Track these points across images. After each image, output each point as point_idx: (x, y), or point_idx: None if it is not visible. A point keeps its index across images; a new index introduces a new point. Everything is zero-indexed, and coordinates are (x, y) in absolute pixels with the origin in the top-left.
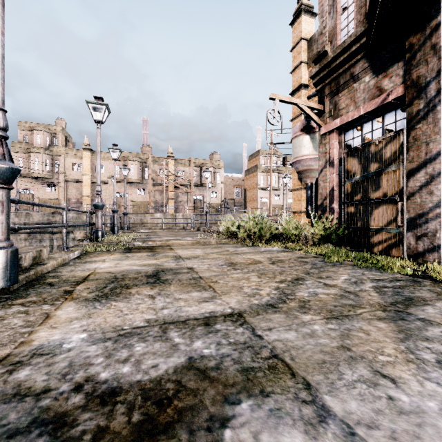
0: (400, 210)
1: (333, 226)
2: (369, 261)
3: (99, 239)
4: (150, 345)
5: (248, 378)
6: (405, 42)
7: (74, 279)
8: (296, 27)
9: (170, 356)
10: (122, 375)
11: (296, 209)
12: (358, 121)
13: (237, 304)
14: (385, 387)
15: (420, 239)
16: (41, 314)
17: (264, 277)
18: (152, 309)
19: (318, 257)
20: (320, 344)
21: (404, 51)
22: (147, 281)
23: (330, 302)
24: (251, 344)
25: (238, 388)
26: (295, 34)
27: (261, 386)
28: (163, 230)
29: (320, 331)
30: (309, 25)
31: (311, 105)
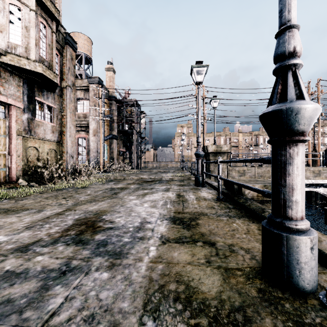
0: None
1: None
2: None
3: None
4: None
5: None
6: None
7: None
8: None
9: None
10: None
11: None
12: None
13: None
14: None
15: None
16: None
17: None
18: None
19: None
20: None
21: None
22: None
23: None
24: None
25: None
26: None
27: None
28: None
29: None
30: None
31: None
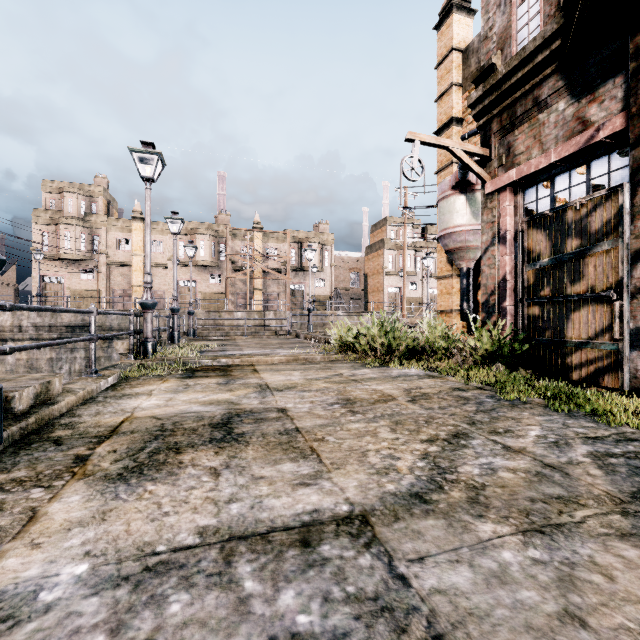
0: (617, 315)
1: (505, 338)
2: (571, 400)
3: (149, 354)
4: (199, 599)
5: None
6: (627, 44)
7: (96, 431)
8: (444, 33)
9: (233, 634)
10: None
11: (444, 307)
12: (545, 172)
13: (359, 492)
14: None
15: None
16: (24, 511)
17: (401, 430)
18: (213, 501)
19: (484, 390)
20: (523, 607)
21: (625, 59)
22: (211, 437)
23: (521, 489)
24: (387, 601)
25: None
26: (443, 42)
27: None
28: (245, 336)
29: (517, 566)
30: (464, 29)
31: (469, 149)
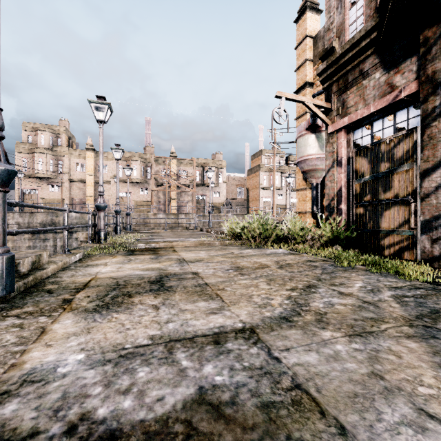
0: (413, 212)
1: (341, 228)
2: (382, 266)
3: (102, 240)
4: (155, 370)
5: (270, 418)
6: (419, 36)
7: (74, 285)
8: (301, 25)
9: (178, 385)
10: (123, 411)
11: (301, 209)
12: (367, 119)
13: (248, 316)
14: (436, 432)
15: (436, 242)
16: (37, 328)
17: (273, 284)
18: (157, 322)
19: (327, 261)
20: (348, 371)
21: (417, 45)
22: (150, 288)
23: (349, 314)
24: (268, 369)
25: (260, 432)
26: (300, 31)
27: (286, 430)
28: (166, 230)
29: (344, 352)
30: (314, 22)
31: (318, 103)
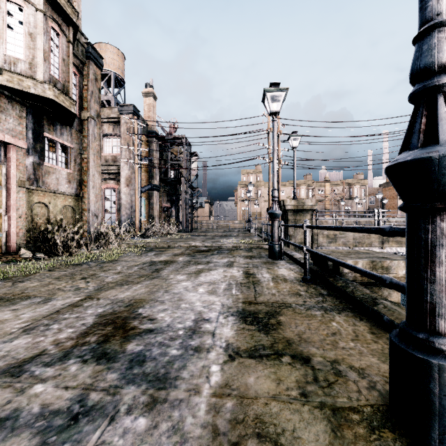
0: None
1: None
2: None
3: None
4: None
5: None
6: None
7: None
8: None
9: None
10: None
11: None
12: None
13: None
14: None
15: None
16: None
17: None
18: None
19: None
20: None
21: None
22: None
23: None
24: None
25: None
26: None
27: None
28: None
29: None
30: None
31: None
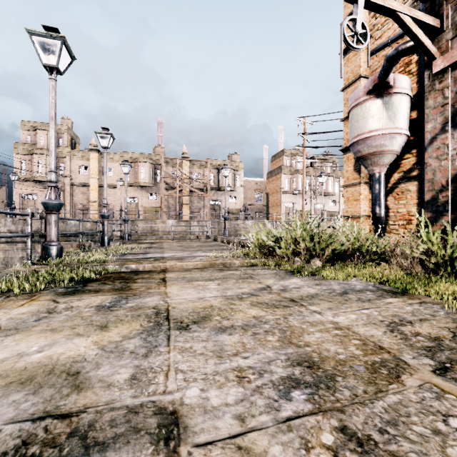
0: None
1: None
2: None
3: (52, 259)
4: None
5: None
6: None
7: None
8: None
9: None
10: None
11: (351, 213)
12: None
13: None
14: None
15: None
16: None
17: None
18: None
19: None
20: None
21: None
22: None
23: None
24: None
25: None
26: None
27: None
28: (172, 240)
29: None
30: None
31: (419, 16)
